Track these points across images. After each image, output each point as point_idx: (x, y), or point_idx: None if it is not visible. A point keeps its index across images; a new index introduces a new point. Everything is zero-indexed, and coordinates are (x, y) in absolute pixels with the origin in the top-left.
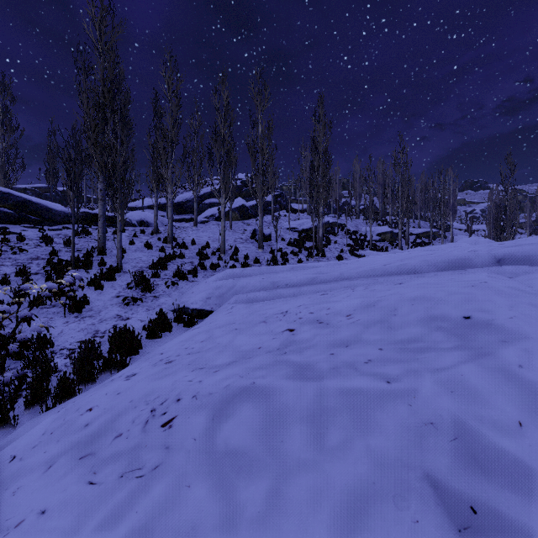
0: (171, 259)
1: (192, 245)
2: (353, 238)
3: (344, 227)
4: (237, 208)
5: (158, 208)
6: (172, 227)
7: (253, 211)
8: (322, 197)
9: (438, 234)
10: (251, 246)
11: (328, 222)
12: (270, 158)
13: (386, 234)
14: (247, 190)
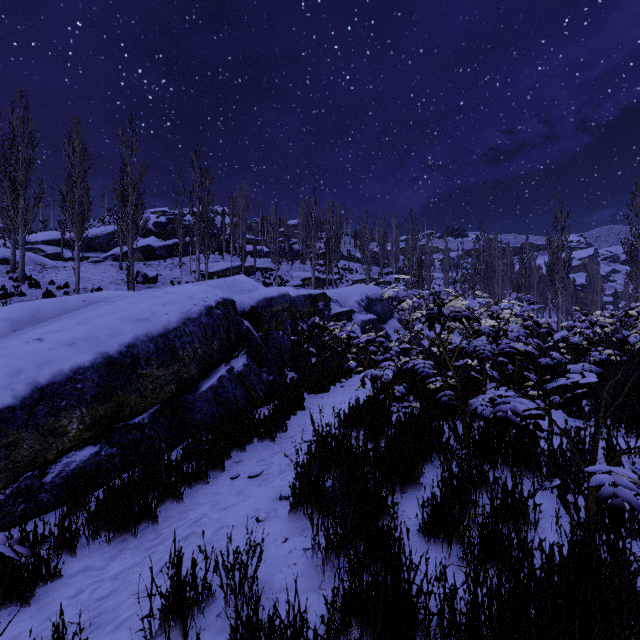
0: (8, 297)
1: (50, 285)
2: (266, 282)
3: (269, 271)
4: (139, 248)
5: (57, 243)
6: (24, 266)
7: (163, 252)
8: (196, 242)
9: (383, 281)
10: (125, 288)
11: (240, 266)
12: (139, 203)
13: (310, 279)
14: (172, 228)
